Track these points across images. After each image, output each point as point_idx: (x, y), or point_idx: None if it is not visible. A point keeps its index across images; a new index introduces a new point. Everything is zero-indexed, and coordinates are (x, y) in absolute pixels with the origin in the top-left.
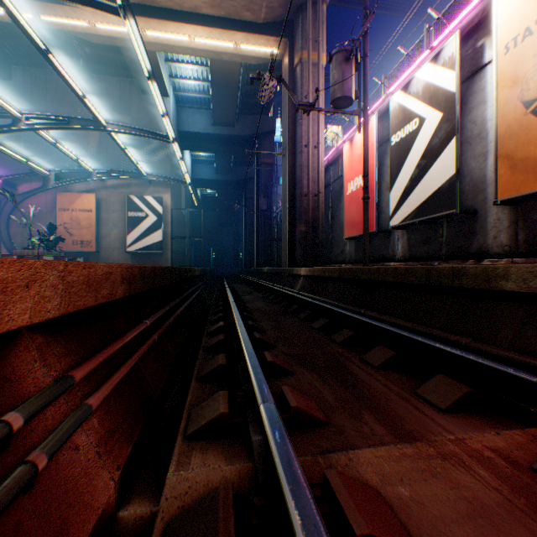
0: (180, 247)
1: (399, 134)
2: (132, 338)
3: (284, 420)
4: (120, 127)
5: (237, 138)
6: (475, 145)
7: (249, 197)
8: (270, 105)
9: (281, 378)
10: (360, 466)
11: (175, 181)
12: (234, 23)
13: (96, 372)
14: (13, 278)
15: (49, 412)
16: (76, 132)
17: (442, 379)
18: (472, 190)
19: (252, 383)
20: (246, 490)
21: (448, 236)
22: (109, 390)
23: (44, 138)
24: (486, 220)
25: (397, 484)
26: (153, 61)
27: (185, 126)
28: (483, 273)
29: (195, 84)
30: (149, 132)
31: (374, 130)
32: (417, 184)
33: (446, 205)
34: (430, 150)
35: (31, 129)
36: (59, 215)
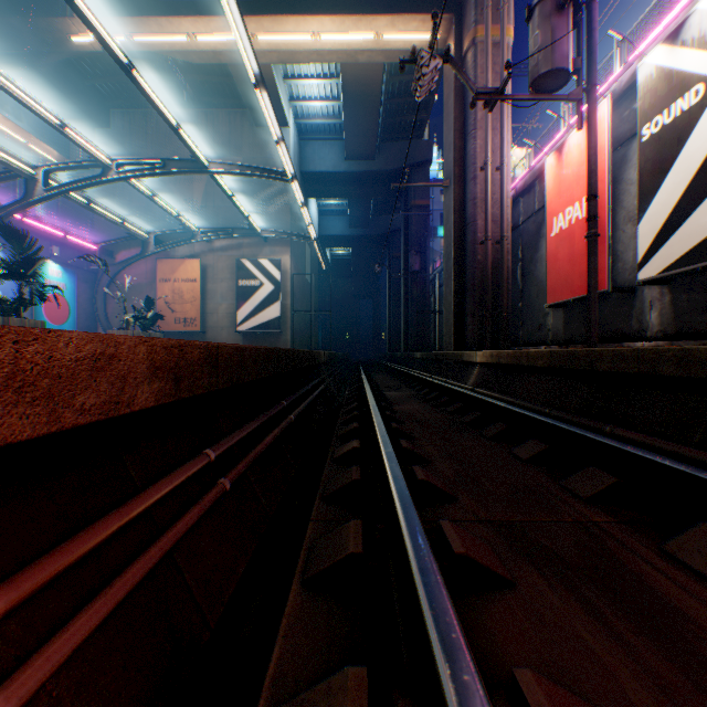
0: (304, 326)
1: (659, 120)
2: (159, 499)
3: None
4: (225, 166)
5: (377, 175)
6: None
7: (394, 256)
8: (424, 123)
9: (487, 600)
10: None
11: (296, 237)
12: (374, 4)
13: None
14: None
15: None
16: (179, 183)
17: None
18: None
19: None
20: None
21: None
22: None
23: (139, 189)
24: None
25: None
26: (268, 80)
27: (310, 164)
28: None
29: (322, 105)
30: (261, 169)
31: (605, 123)
32: (701, 200)
33: None
34: None
35: (122, 179)
36: (160, 287)
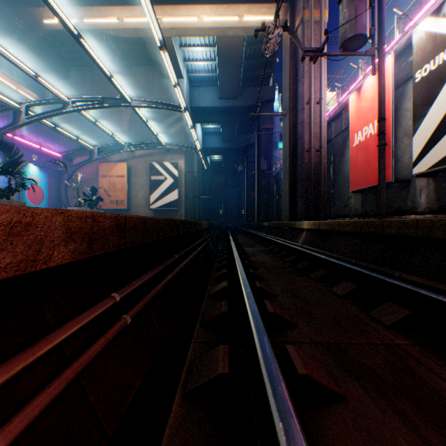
0: (193, 205)
1: (427, 67)
2: (68, 337)
3: None
4: (141, 102)
5: (239, 109)
6: None
7: (250, 161)
8: (270, 75)
9: (325, 413)
10: None
11: (188, 148)
12: None
13: None
14: None
15: None
16: (113, 114)
17: None
18: None
19: None
20: None
21: None
22: None
23: (87, 118)
24: None
25: None
26: (170, 47)
27: (196, 102)
28: None
29: (204, 64)
30: (165, 104)
31: (390, 71)
32: None
33: None
34: None
35: (76, 110)
36: (101, 180)
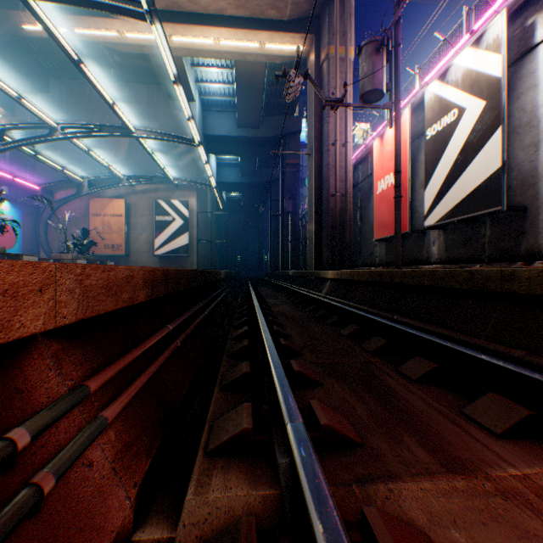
0: (206, 251)
1: (435, 127)
2: (154, 344)
3: (312, 439)
4: (148, 132)
5: (261, 140)
6: (524, 135)
7: (274, 199)
8: (295, 104)
9: (309, 390)
10: (403, 501)
11: (201, 185)
12: (259, 23)
13: (114, 381)
14: (25, 282)
15: (61, 425)
16: (108, 139)
17: (495, 398)
18: (521, 185)
19: (278, 397)
20: (271, 521)
21: (492, 236)
22: (127, 400)
23: (78, 146)
24: (537, 217)
25: (449, 527)
26: (180, 67)
27: (211, 129)
28: (539, 277)
29: (221, 87)
30: (175, 136)
31: (407, 124)
32: (456, 180)
33: (490, 202)
34: (471, 142)
35: (66, 138)
36: (92, 220)
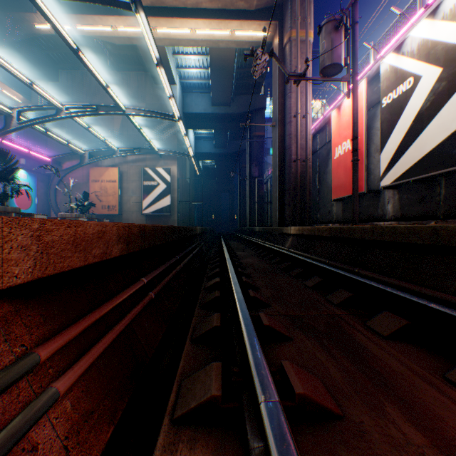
0: (185, 210)
1: (391, 95)
2: (126, 298)
3: (286, 409)
4: (136, 110)
5: (232, 116)
6: None
7: (243, 166)
8: (261, 84)
9: (278, 345)
10: None
11: (181, 155)
12: (230, 13)
13: (77, 341)
14: None
15: None
16: (104, 118)
17: None
18: None
19: (249, 362)
20: None
21: (447, 194)
22: (87, 365)
23: (80, 123)
24: None
25: None
26: (163, 55)
27: (189, 108)
28: None
29: (197, 72)
30: (159, 113)
31: (363, 95)
32: (411, 143)
33: (447, 163)
34: (427, 107)
35: (69, 117)
36: (92, 185)
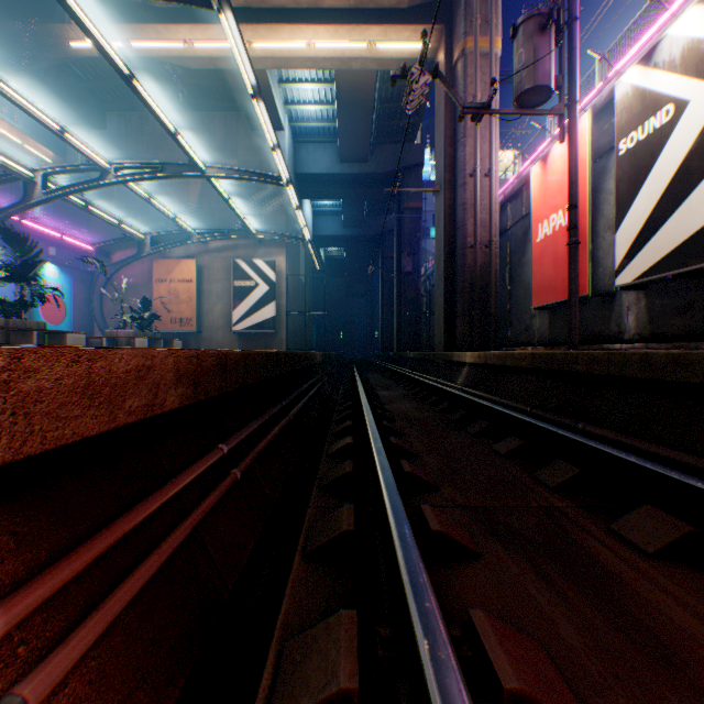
0: (298, 325)
1: (634, 136)
2: (188, 484)
3: None
4: (221, 170)
5: (371, 178)
6: None
7: (387, 257)
8: (417, 127)
9: (458, 568)
10: None
11: (291, 239)
12: (367, 14)
13: (86, 578)
14: None
15: None
16: (175, 185)
17: None
18: None
19: (412, 627)
20: None
21: None
22: (97, 632)
23: (136, 192)
24: None
25: None
26: (264, 84)
27: (304, 167)
28: None
29: (317, 109)
30: (257, 173)
31: (586, 136)
32: (671, 213)
33: None
34: (699, 153)
35: (120, 182)
36: (156, 287)
